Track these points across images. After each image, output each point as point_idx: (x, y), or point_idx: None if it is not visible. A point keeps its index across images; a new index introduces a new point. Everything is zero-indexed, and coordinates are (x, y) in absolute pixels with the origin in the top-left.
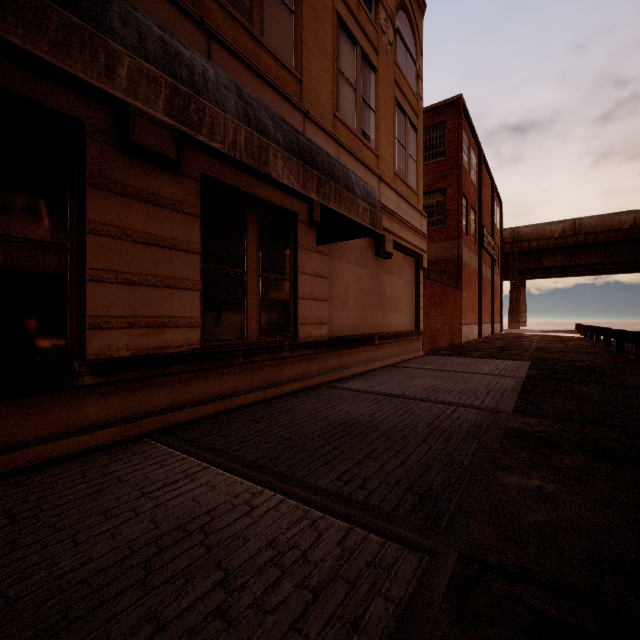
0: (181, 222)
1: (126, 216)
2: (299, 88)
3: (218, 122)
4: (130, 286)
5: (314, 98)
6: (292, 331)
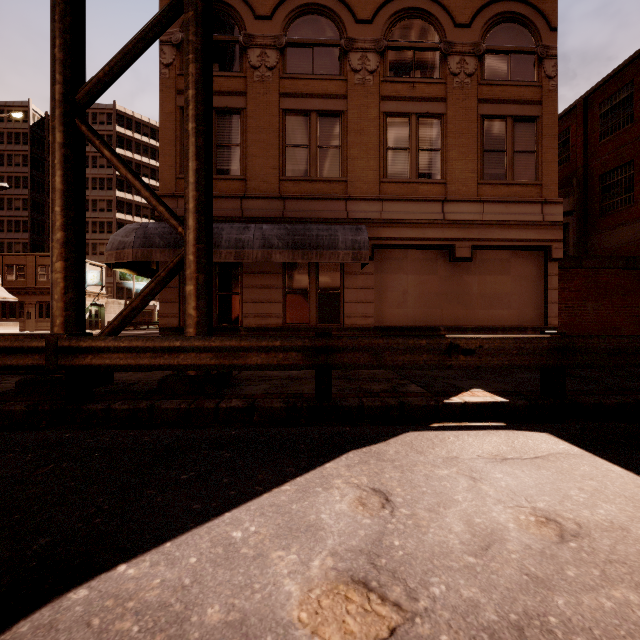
0: (274, 277)
1: (254, 280)
2: (345, 185)
3: (250, 254)
4: (256, 303)
5: (359, 183)
6: (342, 321)
